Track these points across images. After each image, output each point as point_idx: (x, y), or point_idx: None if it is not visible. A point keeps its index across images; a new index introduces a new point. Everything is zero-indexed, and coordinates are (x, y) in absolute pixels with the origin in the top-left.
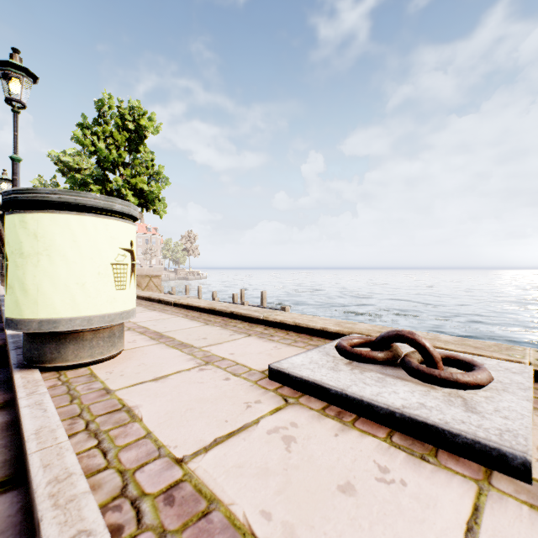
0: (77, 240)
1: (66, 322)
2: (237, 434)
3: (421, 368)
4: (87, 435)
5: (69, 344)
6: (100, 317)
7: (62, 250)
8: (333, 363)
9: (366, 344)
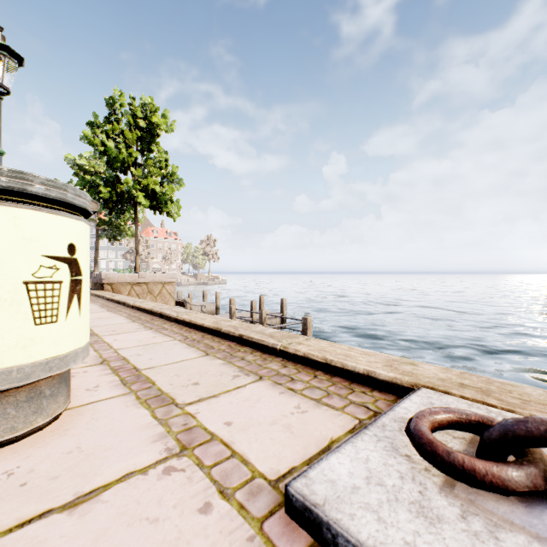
0: None
1: None
2: None
3: None
4: None
5: None
6: (1, 373)
7: None
8: (415, 486)
9: (459, 424)
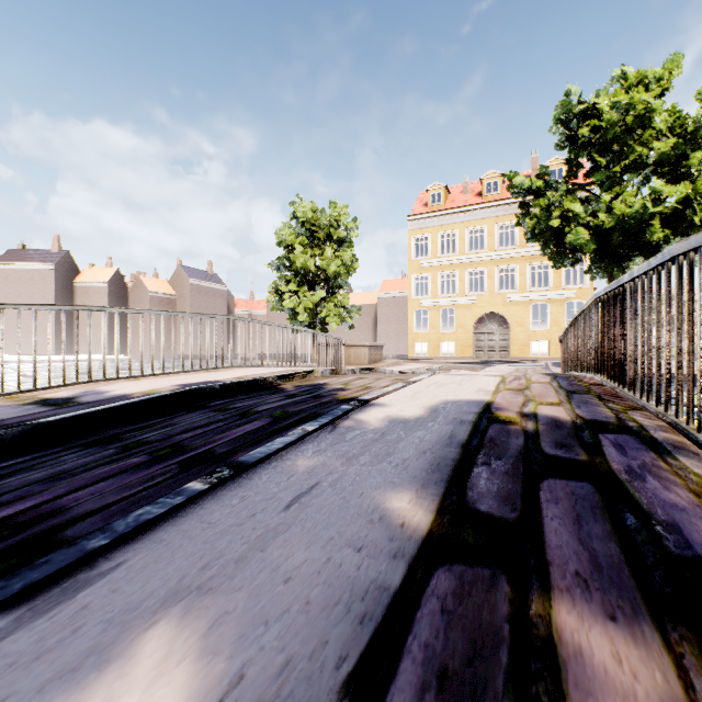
0: None
1: None
2: None
3: None
4: None
5: None
6: None
7: None
8: None
9: None
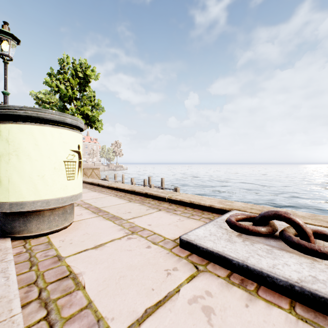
0: (38, 144)
1: (30, 204)
2: (163, 304)
3: (302, 243)
4: (39, 305)
5: (33, 219)
6: (55, 200)
7: (27, 151)
8: (227, 235)
9: (247, 219)
